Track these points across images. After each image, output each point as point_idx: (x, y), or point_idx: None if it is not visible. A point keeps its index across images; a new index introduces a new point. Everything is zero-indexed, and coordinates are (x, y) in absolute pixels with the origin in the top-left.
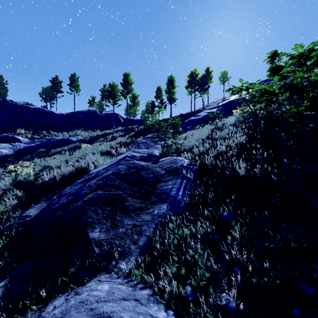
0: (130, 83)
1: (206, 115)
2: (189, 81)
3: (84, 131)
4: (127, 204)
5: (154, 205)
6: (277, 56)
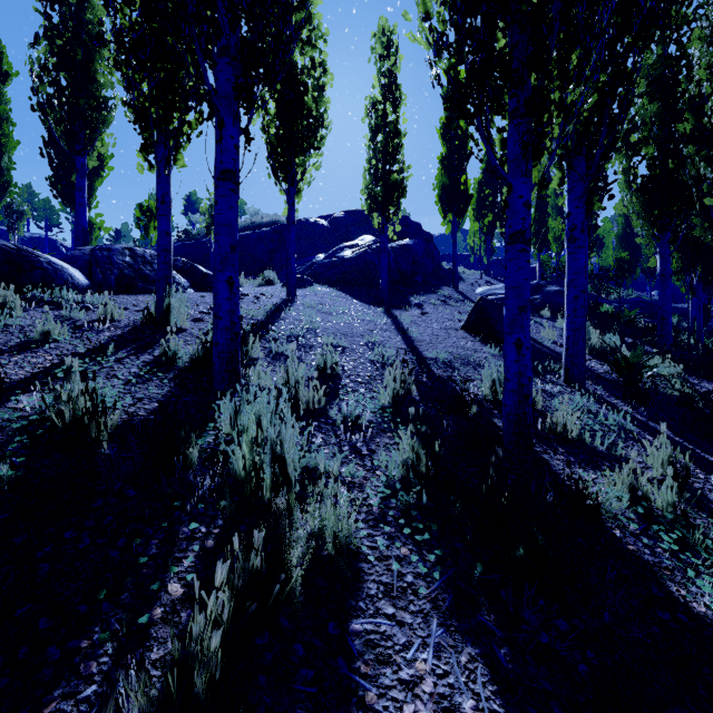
0: None
1: None
2: (187, 206)
3: None
4: None
5: None
6: None
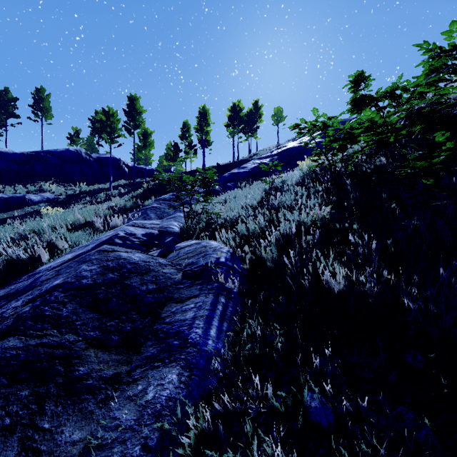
0: (139, 111)
1: (255, 167)
2: (230, 116)
3: (57, 184)
4: (83, 371)
5: (149, 369)
6: (363, 81)
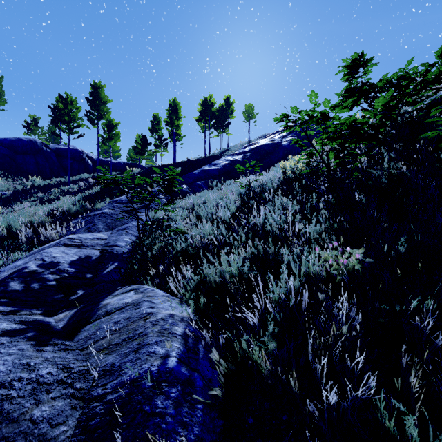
0: (104, 100)
1: (227, 164)
2: (202, 111)
3: (5, 178)
4: None
5: None
6: (362, 66)
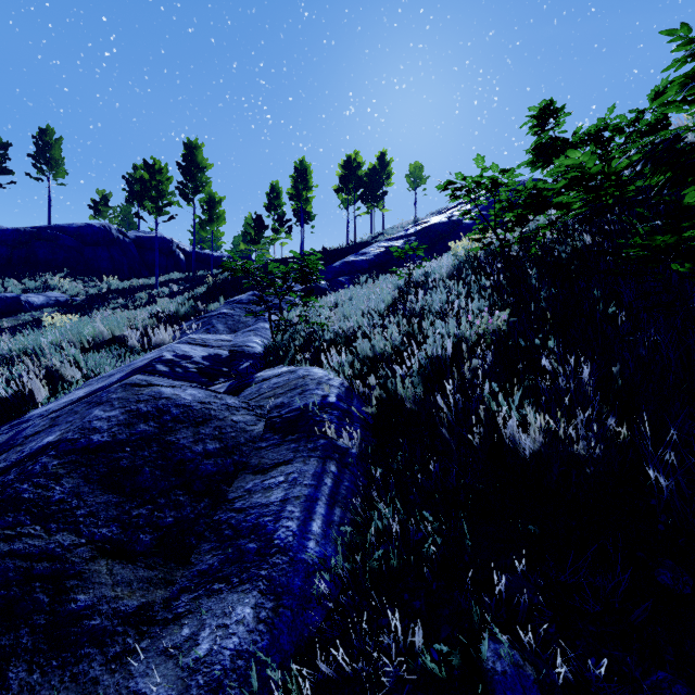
0: (202, 166)
1: (381, 252)
2: (343, 176)
3: (73, 279)
4: (85, 602)
5: (203, 596)
6: (552, 116)
